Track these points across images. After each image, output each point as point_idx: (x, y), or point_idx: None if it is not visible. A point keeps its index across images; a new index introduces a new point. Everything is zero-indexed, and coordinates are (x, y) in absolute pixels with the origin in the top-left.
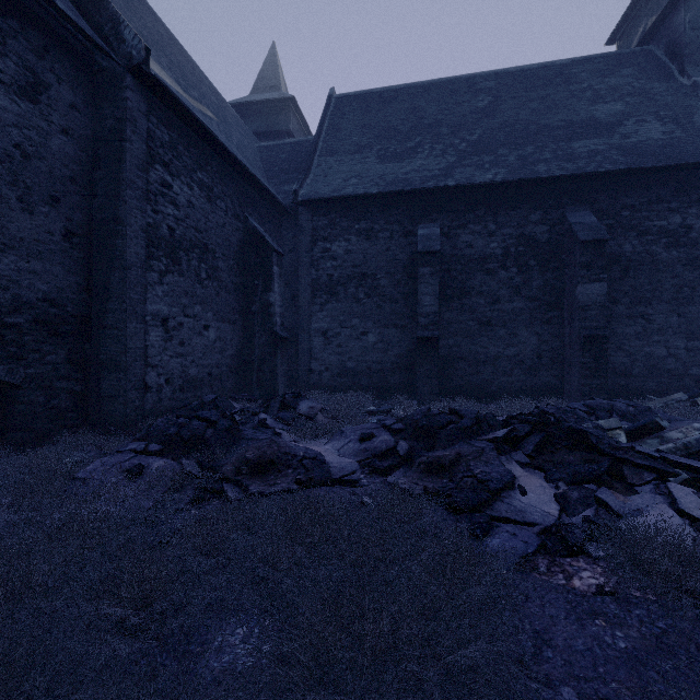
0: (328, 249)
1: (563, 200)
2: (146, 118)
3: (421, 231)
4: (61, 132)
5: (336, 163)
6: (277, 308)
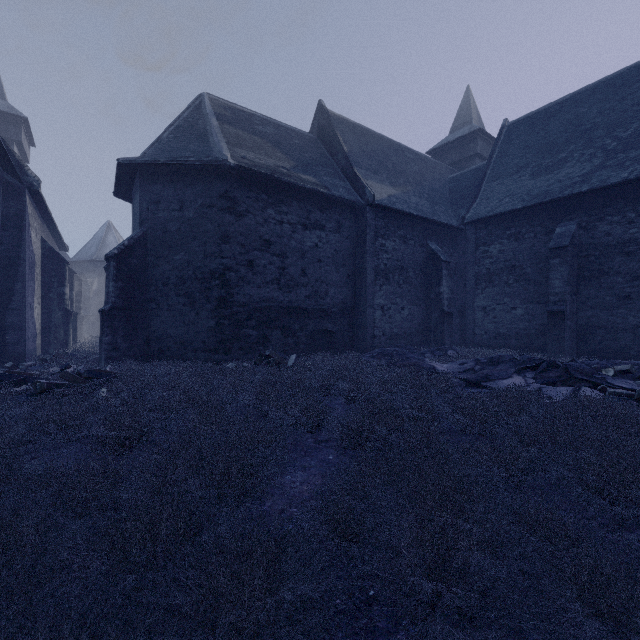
0: (486, 251)
1: None
2: (374, 220)
3: (558, 230)
4: (346, 239)
5: (497, 186)
6: (445, 295)
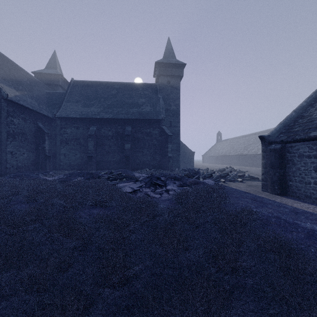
0: (65, 131)
1: (126, 123)
2: (6, 107)
3: (91, 128)
4: None
5: (70, 105)
6: (47, 148)
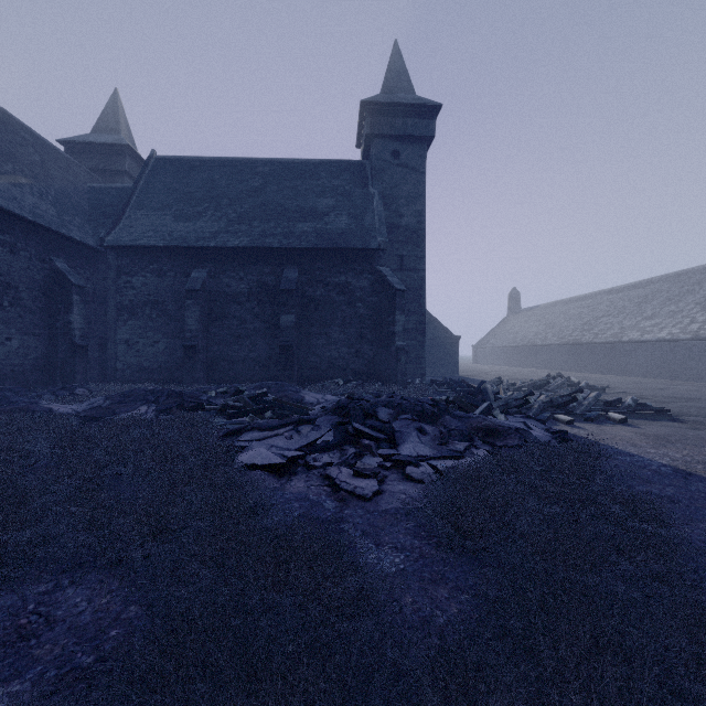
0: (130, 282)
1: (284, 261)
2: None
3: (194, 274)
4: None
5: (142, 217)
6: (77, 325)
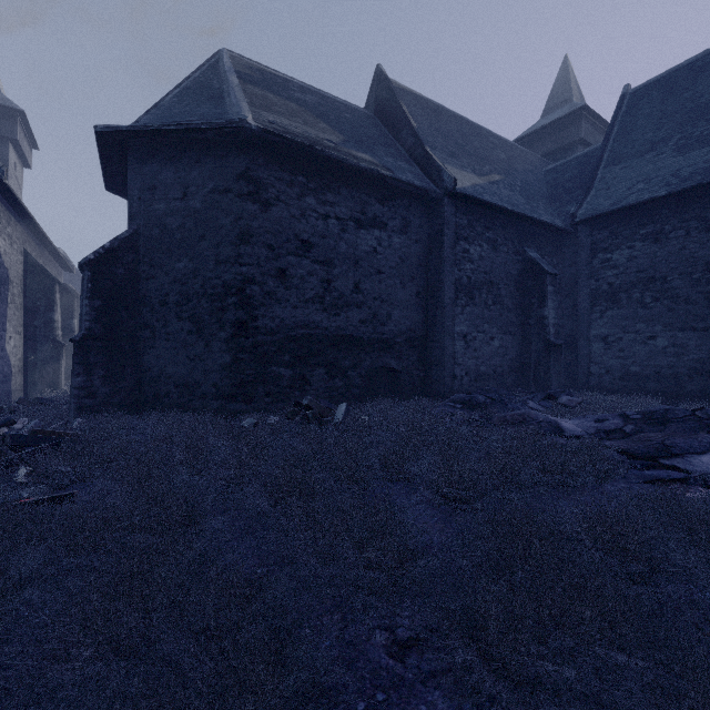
0: (608, 259)
1: None
2: (454, 217)
3: None
4: (415, 242)
5: (621, 171)
6: (550, 320)
